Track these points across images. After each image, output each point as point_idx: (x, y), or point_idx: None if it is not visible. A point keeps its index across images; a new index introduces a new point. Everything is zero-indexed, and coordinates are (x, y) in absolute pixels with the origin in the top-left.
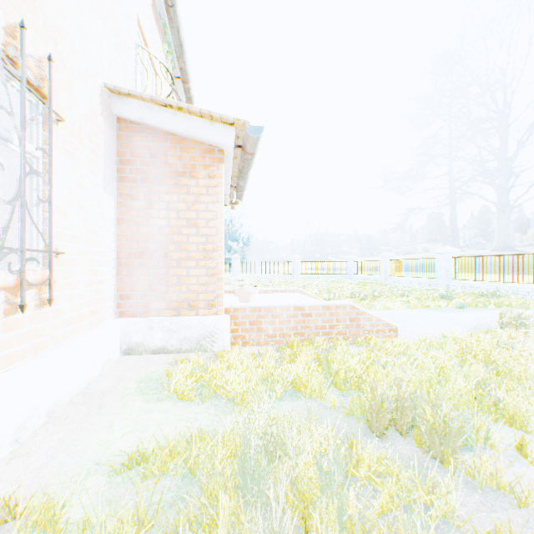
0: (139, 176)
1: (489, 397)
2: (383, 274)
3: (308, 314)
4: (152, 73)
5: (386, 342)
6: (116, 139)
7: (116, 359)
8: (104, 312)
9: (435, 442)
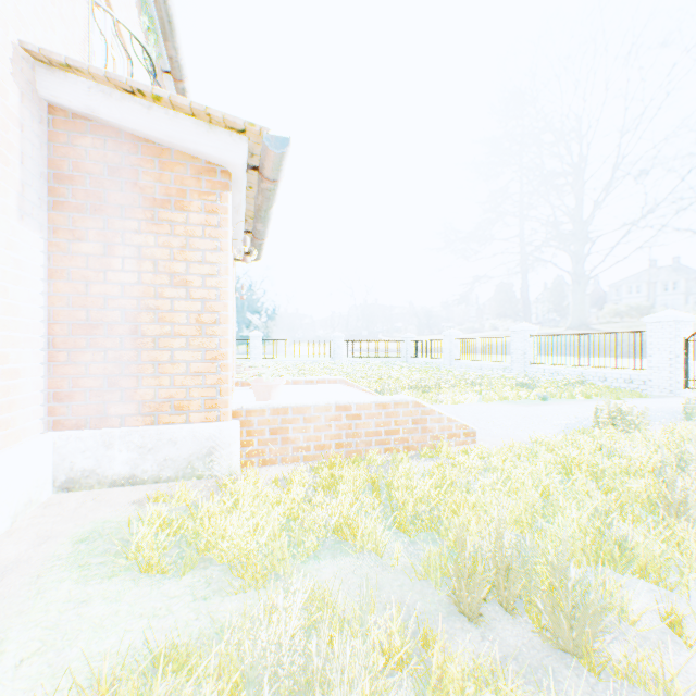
0: (89, 203)
1: (615, 535)
2: (447, 357)
3: (356, 415)
4: (121, 53)
5: (462, 452)
6: (47, 140)
7: (45, 499)
8: (22, 423)
9: (561, 626)
